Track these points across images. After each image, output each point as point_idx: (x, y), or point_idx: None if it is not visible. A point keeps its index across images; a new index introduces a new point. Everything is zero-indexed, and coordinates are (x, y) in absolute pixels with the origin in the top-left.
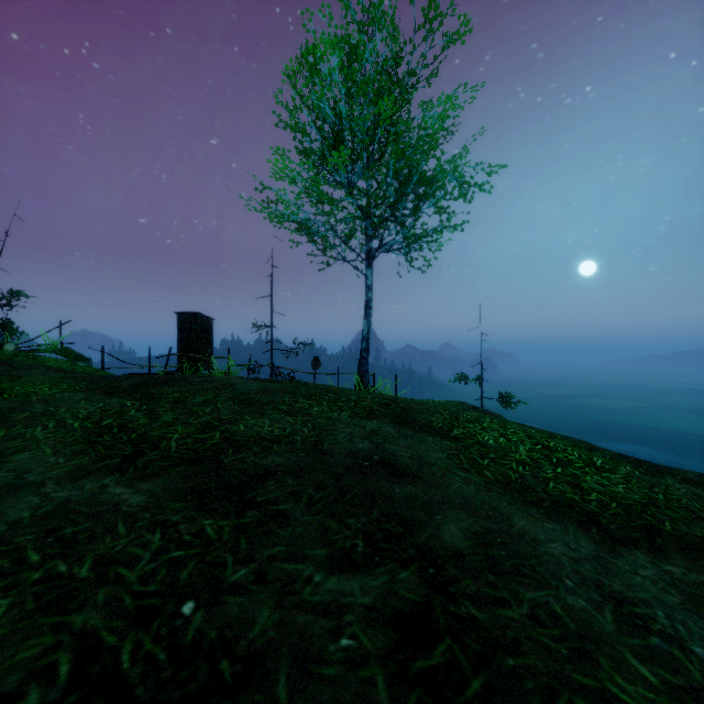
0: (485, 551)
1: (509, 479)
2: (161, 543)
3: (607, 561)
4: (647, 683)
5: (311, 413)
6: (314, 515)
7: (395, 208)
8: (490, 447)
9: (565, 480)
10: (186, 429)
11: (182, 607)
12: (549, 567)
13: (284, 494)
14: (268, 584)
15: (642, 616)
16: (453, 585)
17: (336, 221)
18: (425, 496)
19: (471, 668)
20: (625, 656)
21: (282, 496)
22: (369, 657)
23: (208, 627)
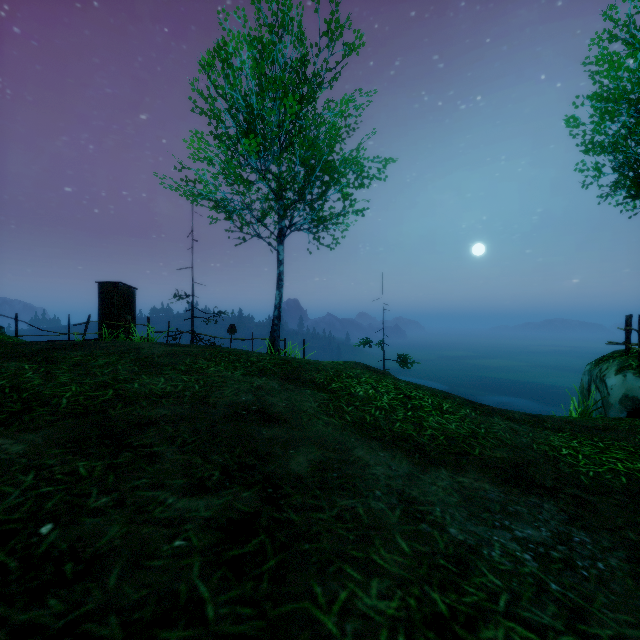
0: (321, 474)
1: (365, 421)
2: (32, 482)
3: (416, 477)
4: (401, 552)
5: (207, 372)
6: (183, 454)
7: (303, 192)
8: (358, 397)
9: (411, 420)
10: (80, 388)
11: (40, 529)
12: (368, 483)
13: (160, 439)
14: (125, 507)
15: (423, 512)
16: (284, 499)
17: (251, 201)
18: (286, 436)
19: (273, 552)
20: (395, 537)
21: (158, 441)
22: (194, 551)
23: (61, 541)
